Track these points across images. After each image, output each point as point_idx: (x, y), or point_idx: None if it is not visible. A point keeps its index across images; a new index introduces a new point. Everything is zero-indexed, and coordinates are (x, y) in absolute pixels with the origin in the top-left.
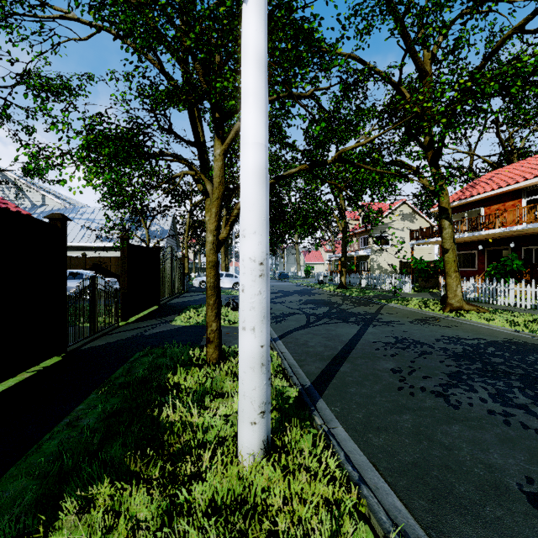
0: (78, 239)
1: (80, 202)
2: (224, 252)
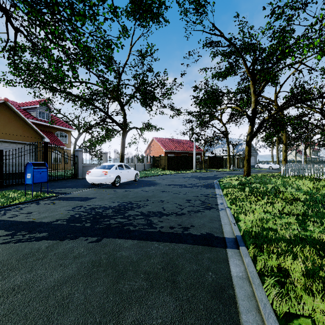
0: (222, 153)
1: (234, 138)
2: (277, 154)
